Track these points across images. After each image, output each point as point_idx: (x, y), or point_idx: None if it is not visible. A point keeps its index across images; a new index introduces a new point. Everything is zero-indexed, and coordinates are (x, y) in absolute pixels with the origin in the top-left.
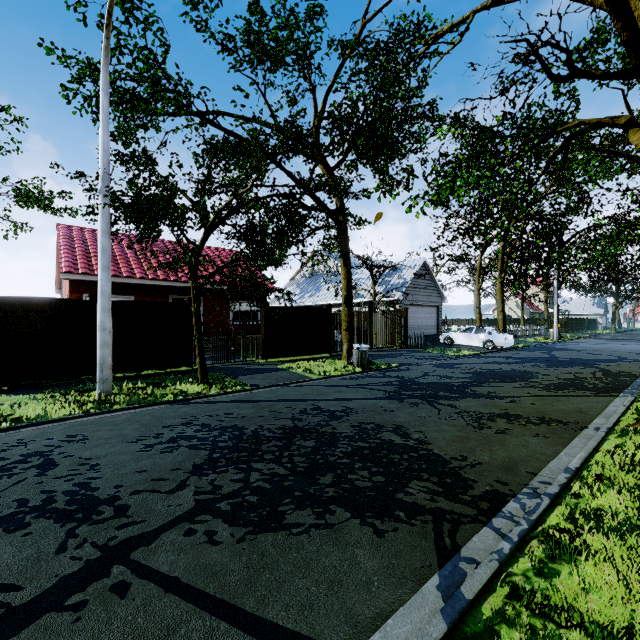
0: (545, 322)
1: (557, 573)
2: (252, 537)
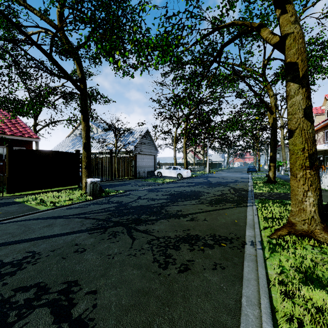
0: (203, 164)
1: None
2: None
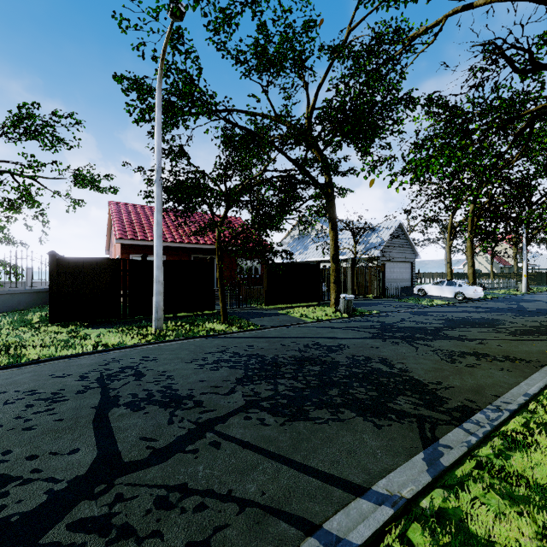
0: (514, 276)
1: (512, 457)
2: (289, 423)
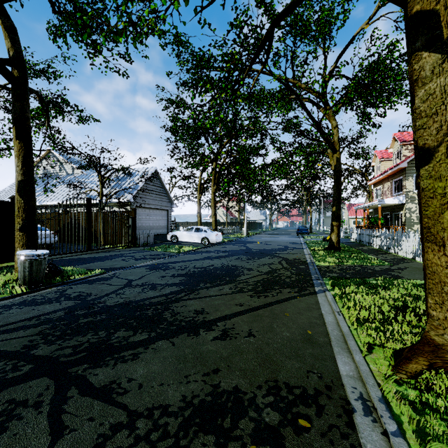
0: (239, 224)
1: None
2: None
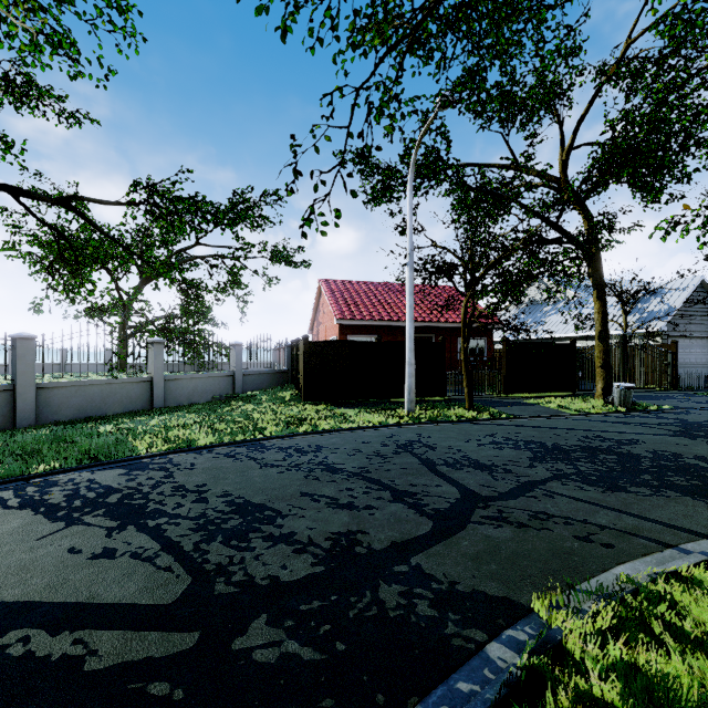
0: None
1: None
2: (610, 492)
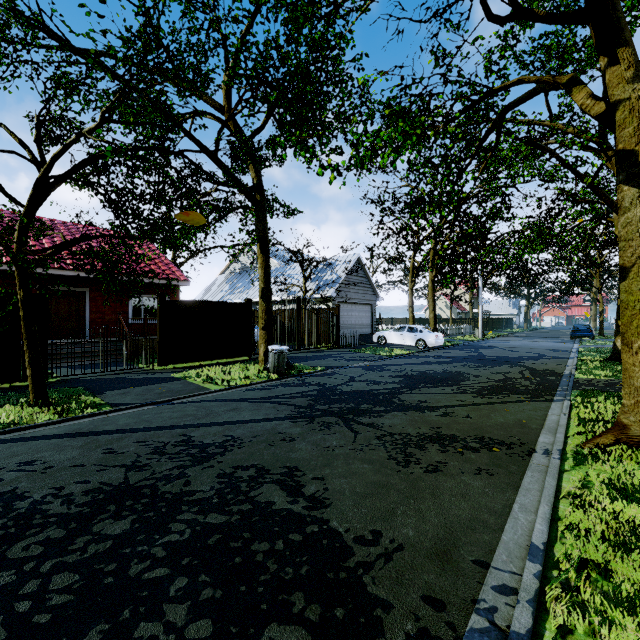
0: (470, 321)
1: None
2: None
